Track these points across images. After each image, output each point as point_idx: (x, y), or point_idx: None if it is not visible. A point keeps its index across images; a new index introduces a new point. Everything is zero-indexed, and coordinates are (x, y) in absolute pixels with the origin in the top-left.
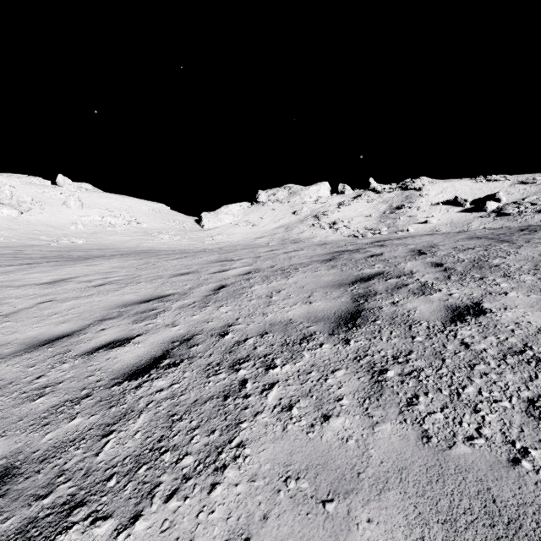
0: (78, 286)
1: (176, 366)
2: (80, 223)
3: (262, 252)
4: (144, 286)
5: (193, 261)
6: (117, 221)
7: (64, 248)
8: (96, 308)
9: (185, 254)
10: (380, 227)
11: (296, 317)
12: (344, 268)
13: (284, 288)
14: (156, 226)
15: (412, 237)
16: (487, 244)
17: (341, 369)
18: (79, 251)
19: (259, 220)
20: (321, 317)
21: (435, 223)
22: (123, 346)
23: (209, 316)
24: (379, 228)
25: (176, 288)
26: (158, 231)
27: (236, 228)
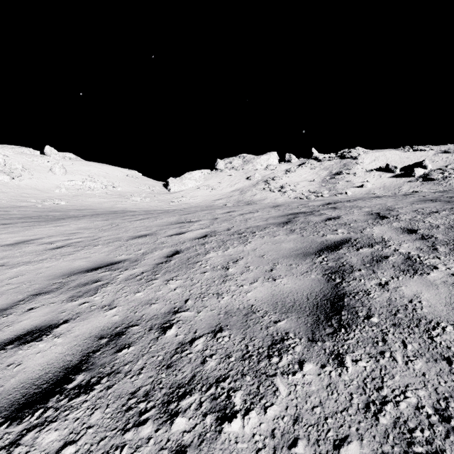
0: (37, 248)
1: (87, 392)
2: (63, 187)
3: (219, 213)
4: (98, 250)
5: (154, 222)
6: (95, 186)
7: (47, 209)
8: (39, 277)
9: (148, 215)
10: (322, 191)
11: (258, 302)
12: (304, 233)
13: (241, 257)
14: (129, 190)
15: (361, 200)
16: (449, 207)
17: (349, 441)
18: (60, 211)
19: (217, 184)
20: (291, 304)
21: (370, 187)
22: (39, 340)
23: (154, 294)
24: (321, 191)
25: (129, 253)
26: (131, 194)
27: (198, 191)
